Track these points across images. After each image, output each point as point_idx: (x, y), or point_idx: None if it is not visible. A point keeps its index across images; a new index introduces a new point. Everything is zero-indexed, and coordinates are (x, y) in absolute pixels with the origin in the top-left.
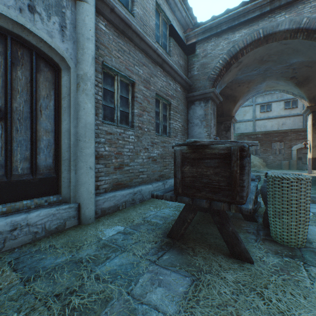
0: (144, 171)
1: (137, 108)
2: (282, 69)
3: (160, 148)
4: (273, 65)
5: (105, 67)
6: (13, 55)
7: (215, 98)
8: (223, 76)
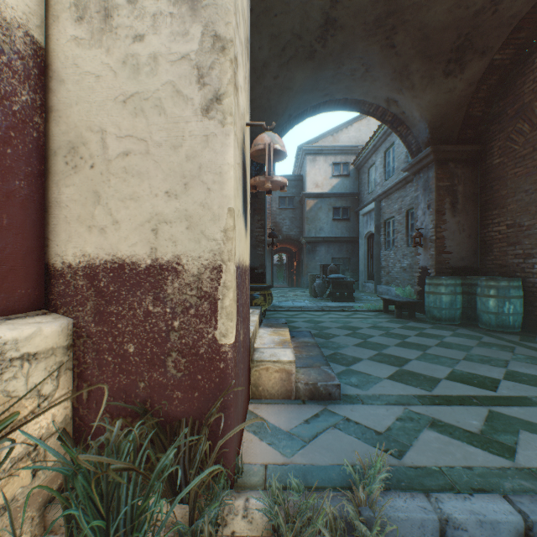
0: (398, 278)
1: (394, 234)
2: (347, 3)
3: (409, 258)
4: (358, 38)
5: (387, 221)
6: (373, 238)
7: (418, 167)
8: (409, 126)
